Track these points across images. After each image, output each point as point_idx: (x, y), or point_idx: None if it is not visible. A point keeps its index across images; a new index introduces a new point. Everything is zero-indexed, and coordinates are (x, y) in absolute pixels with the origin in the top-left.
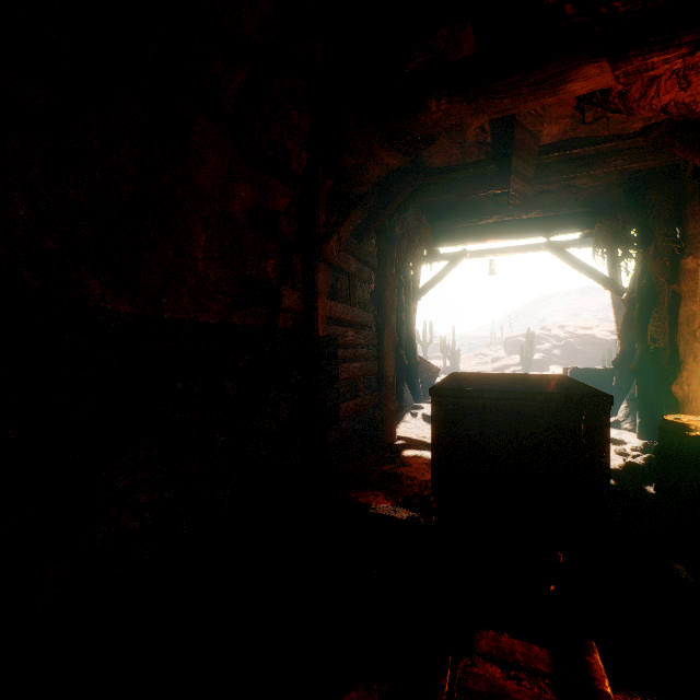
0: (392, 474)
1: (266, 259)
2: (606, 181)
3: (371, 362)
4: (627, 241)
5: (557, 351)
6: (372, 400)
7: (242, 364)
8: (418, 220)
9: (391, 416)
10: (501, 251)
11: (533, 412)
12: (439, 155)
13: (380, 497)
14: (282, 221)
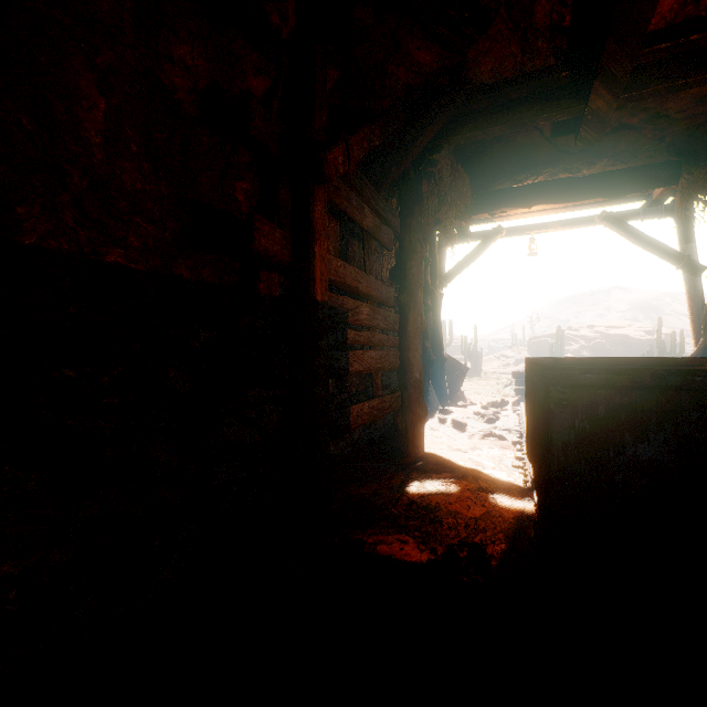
0: (423, 505)
1: (233, 180)
2: None
3: (392, 352)
4: None
5: (586, 352)
6: (393, 402)
7: (197, 344)
8: (453, 168)
9: (417, 422)
10: (544, 226)
11: None
12: (489, 58)
13: (409, 545)
14: (254, 108)
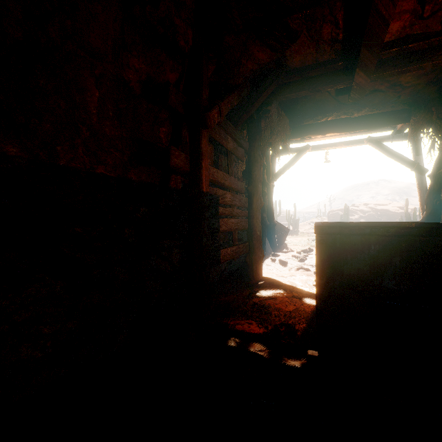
0: (261, 305)
1: (158, 127)
2: (426, 79)
3: (243, 220)
4: (440, 127)
5: (363, 220)
6: (244, 248)
7: (139, 215)
8: (279, 113)
9: (258, 260)
10: (334, 145)
11: (439, 249)
12: (298, 55)
13: (253, 325)
14: (171, 90)
